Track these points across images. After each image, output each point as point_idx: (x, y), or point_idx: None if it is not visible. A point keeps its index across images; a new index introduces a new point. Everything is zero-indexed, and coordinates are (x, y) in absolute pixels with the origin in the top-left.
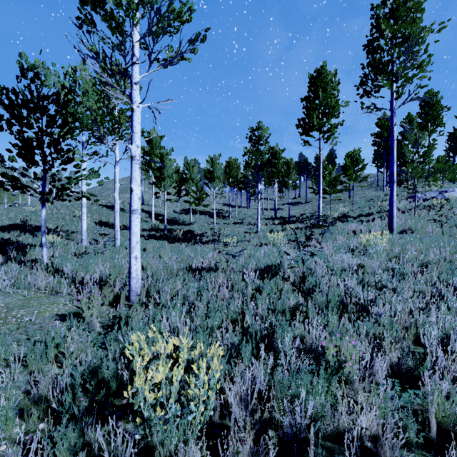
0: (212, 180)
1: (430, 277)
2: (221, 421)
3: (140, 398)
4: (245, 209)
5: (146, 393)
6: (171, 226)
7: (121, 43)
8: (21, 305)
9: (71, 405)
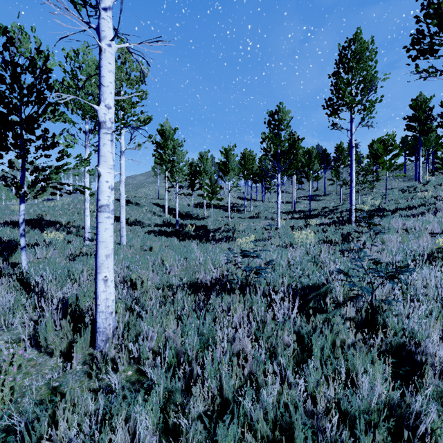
0: (226, 172)
1: None
2: None
3: None
4: (261, 202)
5: None
6: (184, 220)
7: None
8: None
9: None
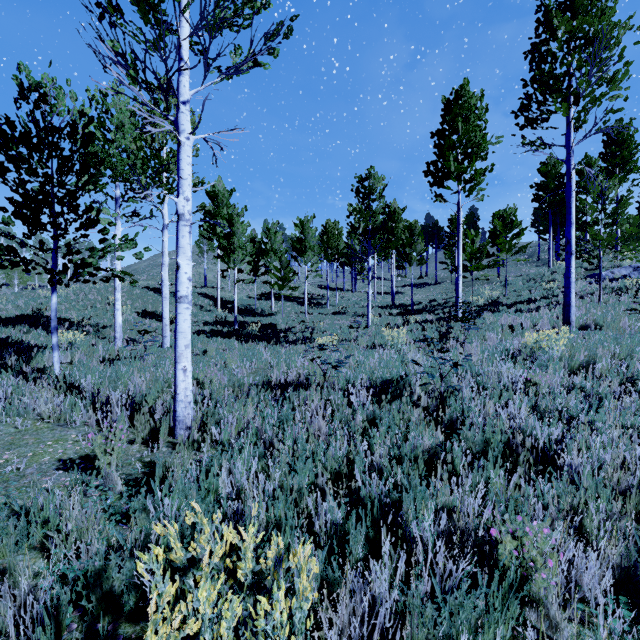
0: (302, 252)
1: None
2: None
3: None
4: (350, 293)
5: None
6: (244, 317)
7: (158, 37)
8: (8, 444)
9: None
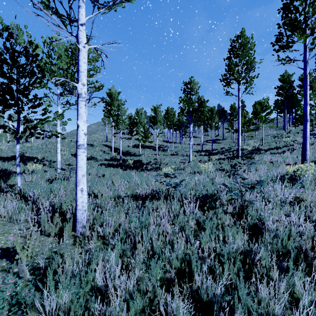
0: (155, 123)
1: None
2: None
3: None
4: (179, 144)
5: None
6: (125, 156)
7: None
8: None
9: None
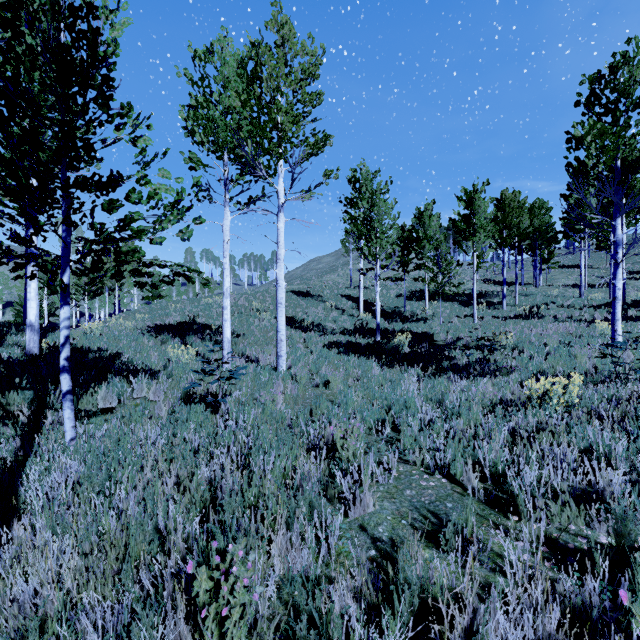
0: (469, 234)
1: None
2: None
3: None
4: (532, 288)
5: None
6: (389, 323)
7: None
8: None
9: None
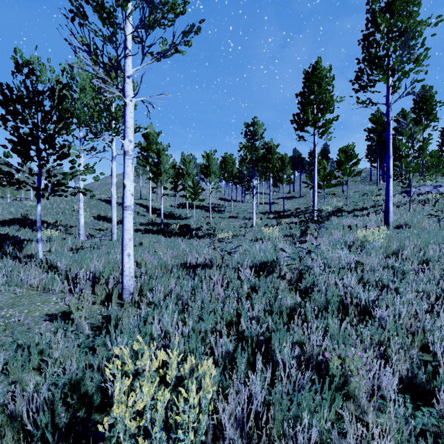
0: (208, 175)
1: (433, 276)
2: (214, 443)
3: (119, 429)
4: (241, 203)
5: (127, 421)
6: (167, 220)
7: (112, 35)
8: (11, 304)
9: (49, 424)
